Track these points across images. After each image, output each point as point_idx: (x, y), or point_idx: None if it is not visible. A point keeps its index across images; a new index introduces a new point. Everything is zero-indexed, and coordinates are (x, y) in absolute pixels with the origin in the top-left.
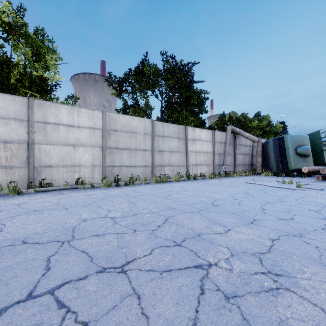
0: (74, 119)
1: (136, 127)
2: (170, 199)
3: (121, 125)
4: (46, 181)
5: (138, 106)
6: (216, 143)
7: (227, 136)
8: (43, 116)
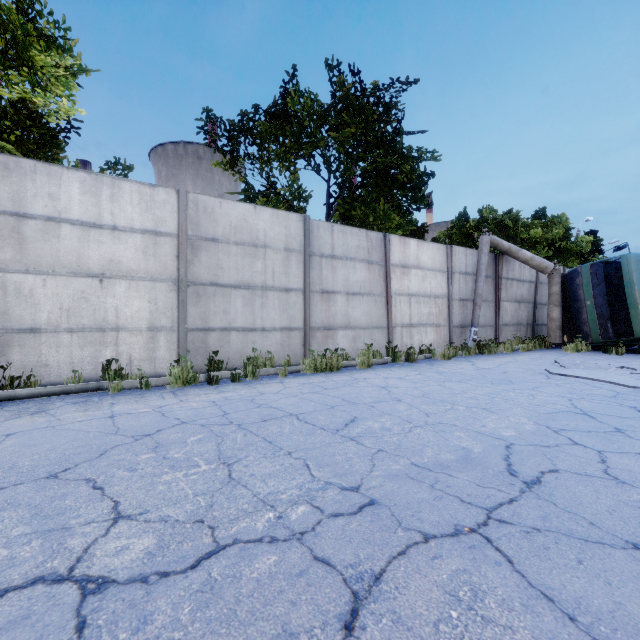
0: (101, 208)
1: (265, 233)
2: (357, 441)
3: (227, 227)
4: (23, 369)
5: (275, 192)
6: (456, 274)
7: (482, 258)
8: (14, 199)
